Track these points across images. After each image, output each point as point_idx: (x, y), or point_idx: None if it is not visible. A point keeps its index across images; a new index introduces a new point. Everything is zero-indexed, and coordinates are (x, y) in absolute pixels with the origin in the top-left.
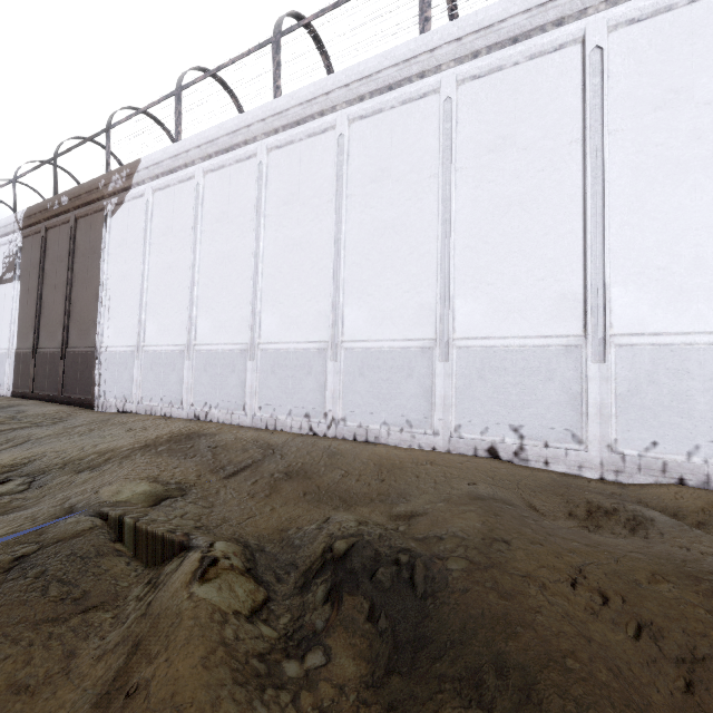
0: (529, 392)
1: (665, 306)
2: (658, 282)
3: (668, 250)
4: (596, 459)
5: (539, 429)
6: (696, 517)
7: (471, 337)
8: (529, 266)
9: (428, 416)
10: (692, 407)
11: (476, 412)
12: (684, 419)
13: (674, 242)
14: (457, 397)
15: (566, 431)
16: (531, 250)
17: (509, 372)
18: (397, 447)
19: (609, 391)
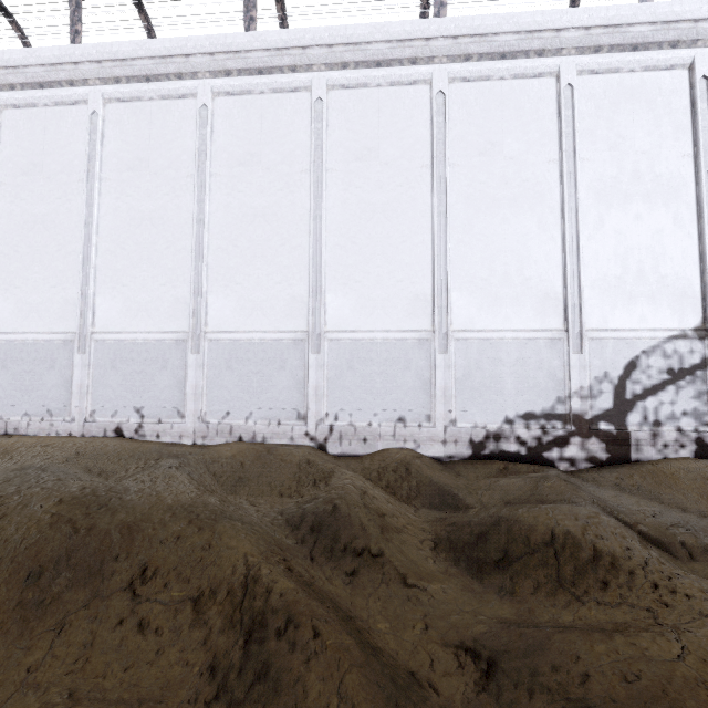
0: (150, 379)
1: (240, 312)
2: (237, 293)
3: (243, 270)
4: (191, 429)
5: (156, 409)
6: (224, 462)
7: (109, 331)
8: (155, 273)
9: (67, 404)
10: (250, 385)
11: (108, 398)
12: (245, 394)
13: (247, 265)
14: (93, 385)
15: (174, 409)
16: (157, 259)
17: (136, 362)
18: (35, 436)
19: (202, 375)
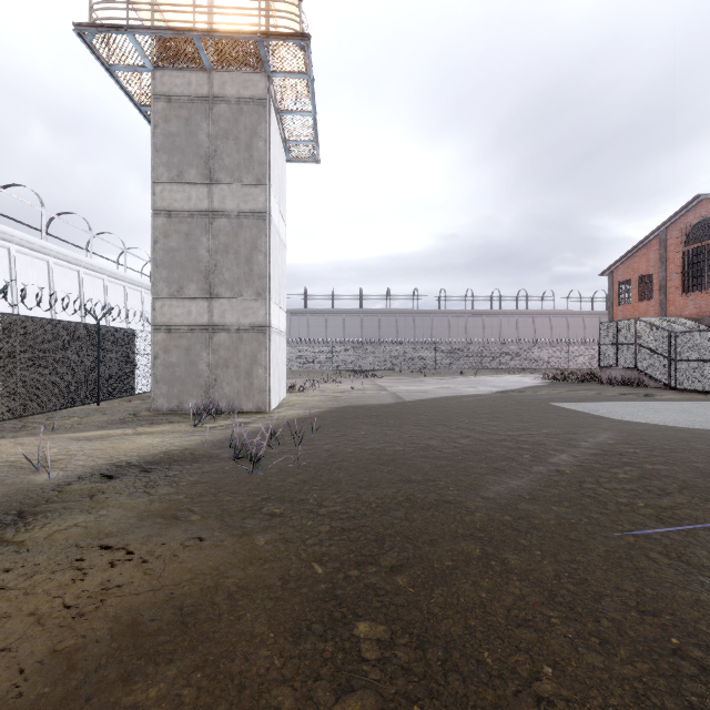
0: None
1: None
2: None
3: None
4: None
5: None
6: None
7: None
8: None
9: None
10: None
11: None
12: None
13: None
14: None
15: None
16: None
17: None
18: None
19: None
